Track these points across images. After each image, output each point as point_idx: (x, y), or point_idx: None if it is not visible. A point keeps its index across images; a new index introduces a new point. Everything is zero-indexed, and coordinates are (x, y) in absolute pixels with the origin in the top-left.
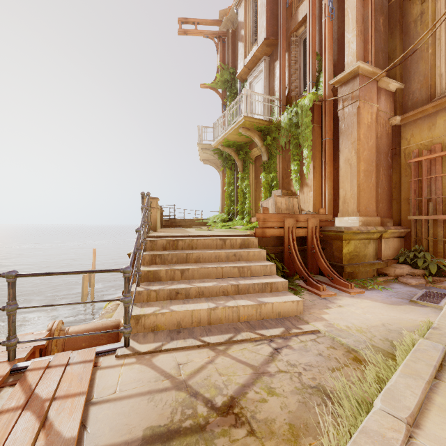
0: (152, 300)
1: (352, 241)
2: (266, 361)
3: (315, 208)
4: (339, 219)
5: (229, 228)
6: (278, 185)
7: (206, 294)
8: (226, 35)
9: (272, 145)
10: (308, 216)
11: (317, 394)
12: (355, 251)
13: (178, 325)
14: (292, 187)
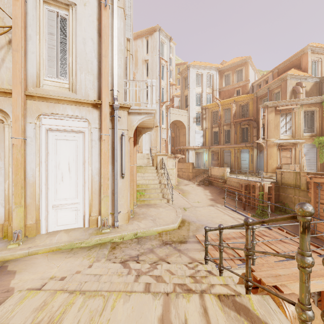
0: None
1: None
2: (146, 253)
3: None
4: None
5: None
6: None
7: None
8: None
9: None
10: None
11: (140, 243)
12: None
13: None
14: None
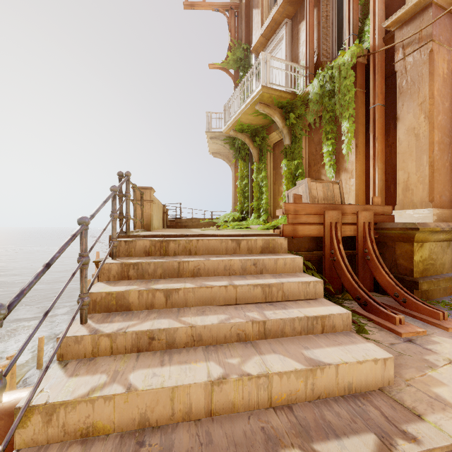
0: (103, 352)
1: (426, 243)
2: None
3: (358, 199)
4: (398, 212)
5: (243, 228)
6: (304, 174)
7: (206, 339)
8: (239, 7)
9: (297, 125)
10: (358, 207)
11: None
12: (430, 258)
13: (141, 421)
14: (323, 176)
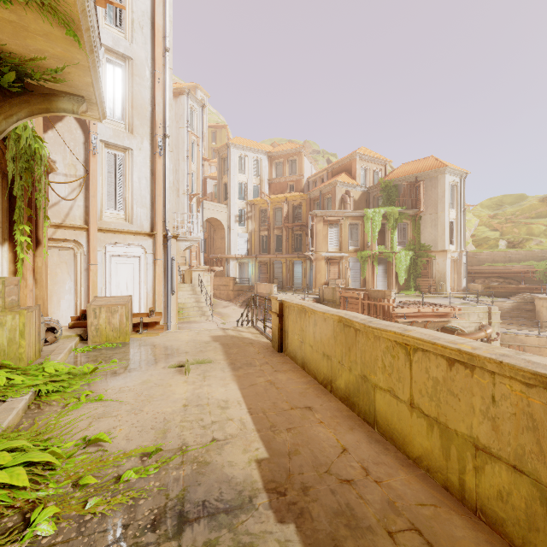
0: None
1: None
2: None
3: None
4: None
5: None
6: None
7: None
8: None
9: None
10: None
11: None
12: None
13: None
14: None
